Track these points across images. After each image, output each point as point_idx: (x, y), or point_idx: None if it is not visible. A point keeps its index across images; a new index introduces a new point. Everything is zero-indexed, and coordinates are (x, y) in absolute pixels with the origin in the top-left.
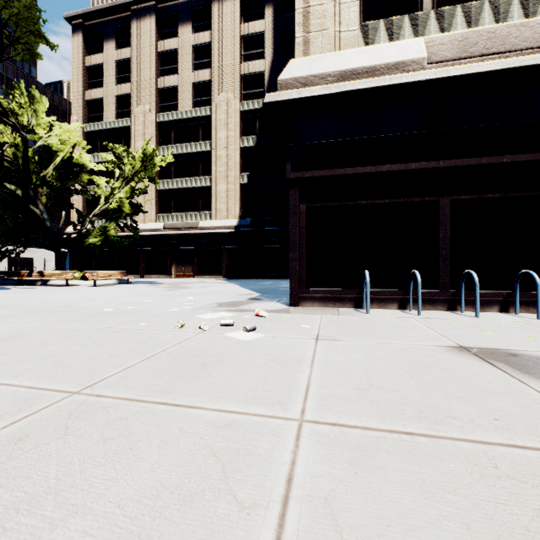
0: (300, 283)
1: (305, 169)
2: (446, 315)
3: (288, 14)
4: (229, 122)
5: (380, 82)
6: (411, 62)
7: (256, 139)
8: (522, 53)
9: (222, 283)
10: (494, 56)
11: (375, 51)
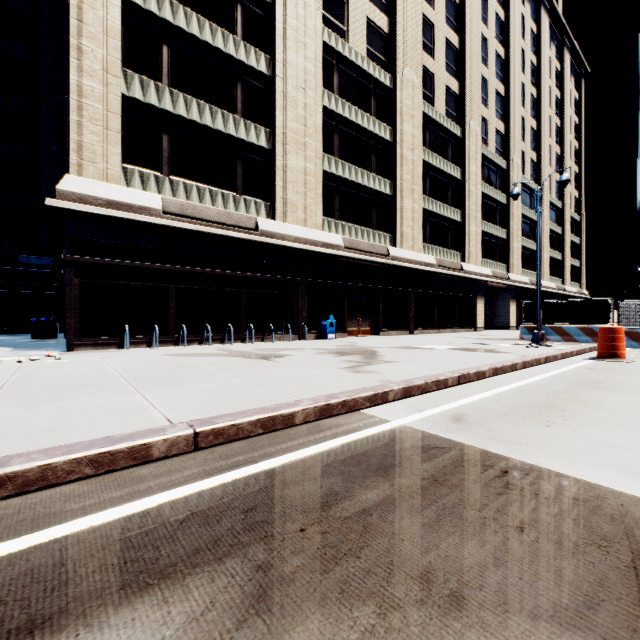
0: (75, 334)
1: (80, 254)
2: (172, 347)
3: None
4: None
5: (136, 217)
6: (154, 210)
7: None
8: (206, 223)
9: None
10: (195, 221)
11: (132, 193)
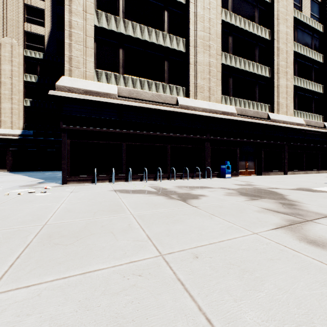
0: (67, 174)
1: (70, 125)
2: (123, 183)
3: (63, 7)
4: (14, 60)
5: (101, 99)
6: (112, 94)
7: (37, 78)
8: (144, 102)
9: (10, 174)
10: (137, 100)
11: (100, 85)
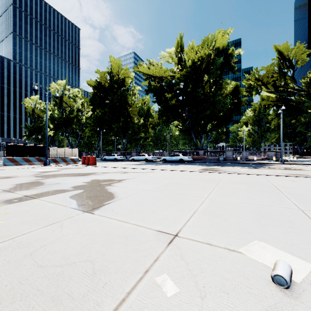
0: None
1: None
2: None
3: None
4: None
5: None
6: None
7: None
8: None
9: None
10: None
11: None
